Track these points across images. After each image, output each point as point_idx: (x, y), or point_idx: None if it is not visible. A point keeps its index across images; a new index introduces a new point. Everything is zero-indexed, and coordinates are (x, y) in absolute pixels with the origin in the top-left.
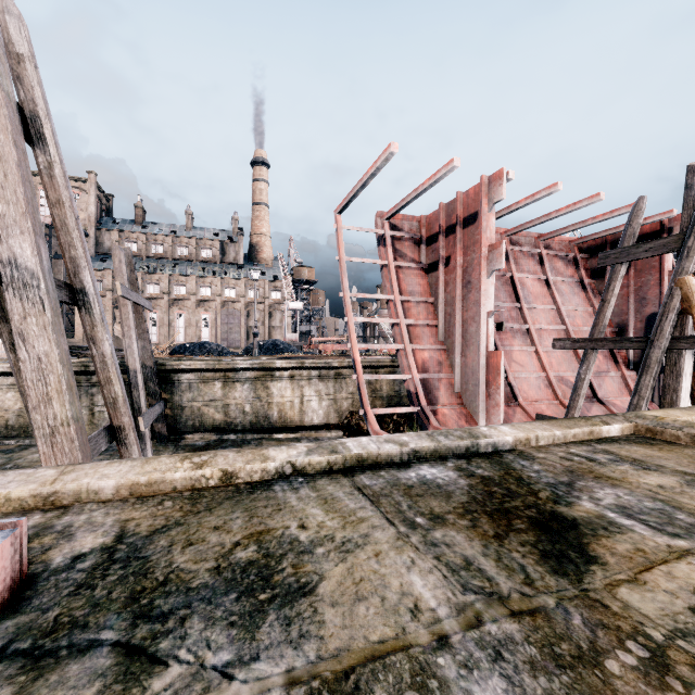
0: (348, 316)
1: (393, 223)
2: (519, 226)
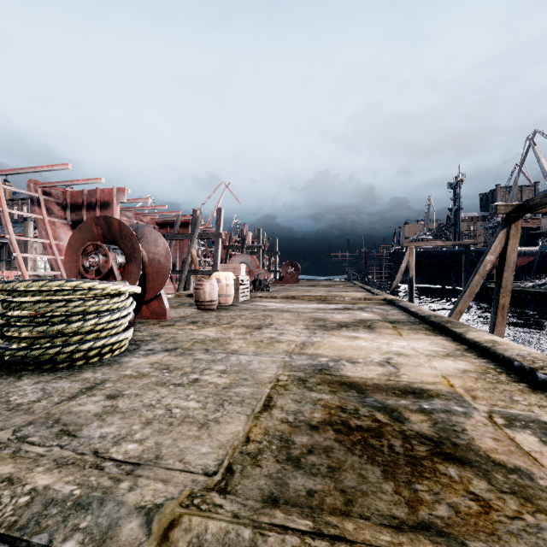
0: (16, 252)
1: (44, 189)
2: (127, 208)
